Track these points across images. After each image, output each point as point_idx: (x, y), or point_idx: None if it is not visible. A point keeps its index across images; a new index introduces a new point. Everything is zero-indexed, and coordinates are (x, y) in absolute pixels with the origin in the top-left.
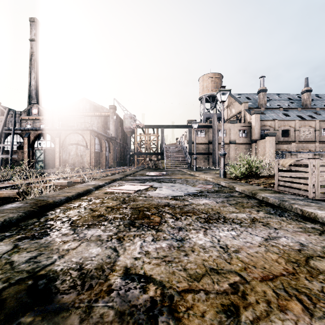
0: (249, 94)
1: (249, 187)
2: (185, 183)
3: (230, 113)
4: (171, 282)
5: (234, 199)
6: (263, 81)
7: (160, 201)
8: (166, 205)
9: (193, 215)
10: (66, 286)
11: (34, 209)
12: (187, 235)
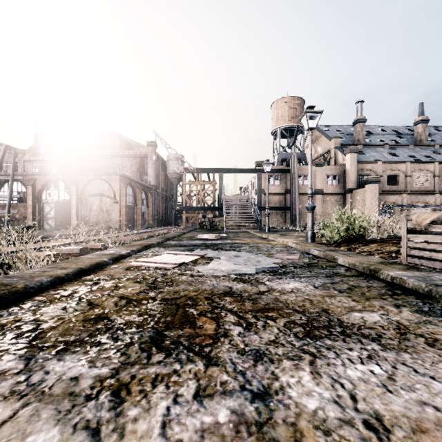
0: (340, 126)
1: (360, 258)
2: (255, 250)
3: (315, 152)
4: None
5: (343, 281)
6: (361, 108)
7: (216, 285)
8: (227, 294)
9: (279, 317)
10: None
11: None
12: (276, 378)
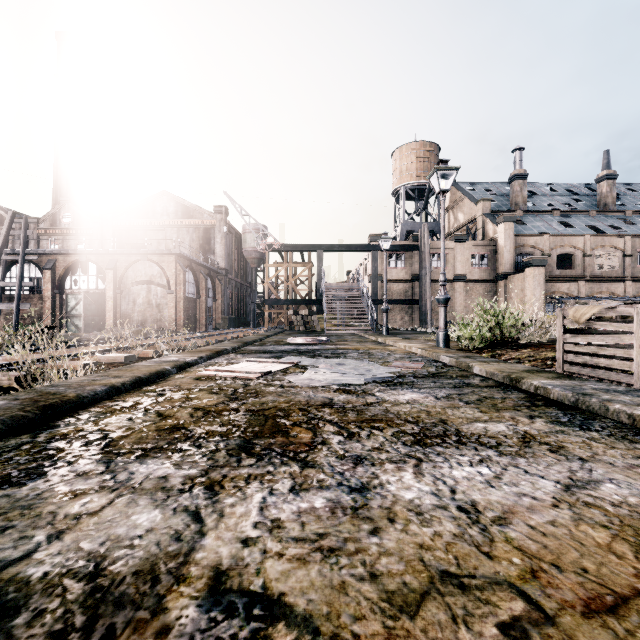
0: (491, 183)
1: (502, 365)
2: (365, 358)
3: (455, 221)
4: (338, 617)
5: (474, 392)
6: (521, 158)
7: (312, 396)
8: (327, 405)
9: (387, 427)
10: (40, 632)
11: (28, 414)
12: (376, 477)
